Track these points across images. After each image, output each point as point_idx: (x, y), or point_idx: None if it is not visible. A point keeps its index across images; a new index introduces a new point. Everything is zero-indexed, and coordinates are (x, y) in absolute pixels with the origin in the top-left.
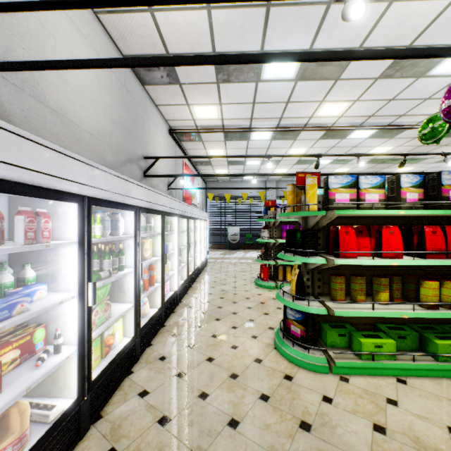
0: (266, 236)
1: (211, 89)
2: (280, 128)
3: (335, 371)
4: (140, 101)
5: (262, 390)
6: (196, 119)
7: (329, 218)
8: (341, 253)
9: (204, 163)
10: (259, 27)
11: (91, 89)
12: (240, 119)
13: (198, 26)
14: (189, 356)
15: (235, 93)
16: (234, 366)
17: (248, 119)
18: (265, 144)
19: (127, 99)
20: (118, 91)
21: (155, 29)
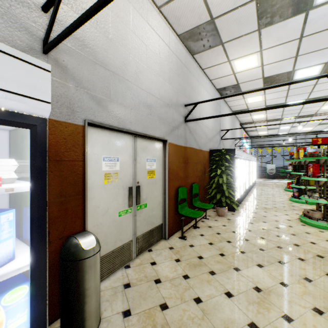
0: (290, 168)
1: (262, 111)
2: (299, 116)
3: (307, 203)
4: (234, 121)
5: (282, 203)
6: (253, 118)
7: (306, 161)
8: None
9: (252, 130)
10: (283, 99)
11: (228, 128)
12: (276, 116)
13: (260, 103)
14: (259, 198)
15: (273, 110)
16: (274, 200)
17: (280, 115)
18: (291, 121)
19: (232, 123)
20: (231, 123)
21: (245, 106)
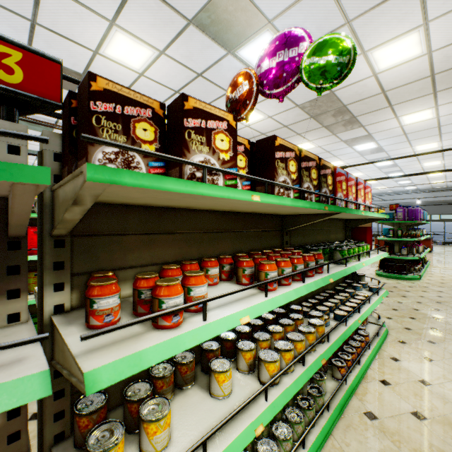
0: None
1: None
2: None
3: None
4: None
5: None
6: None
7: None
8: (29, 251)
9: None
10: None
11: None
12: None
13: None
14: None
15: None
16: None
17: None
18: None
19: None
20: None
21: None
